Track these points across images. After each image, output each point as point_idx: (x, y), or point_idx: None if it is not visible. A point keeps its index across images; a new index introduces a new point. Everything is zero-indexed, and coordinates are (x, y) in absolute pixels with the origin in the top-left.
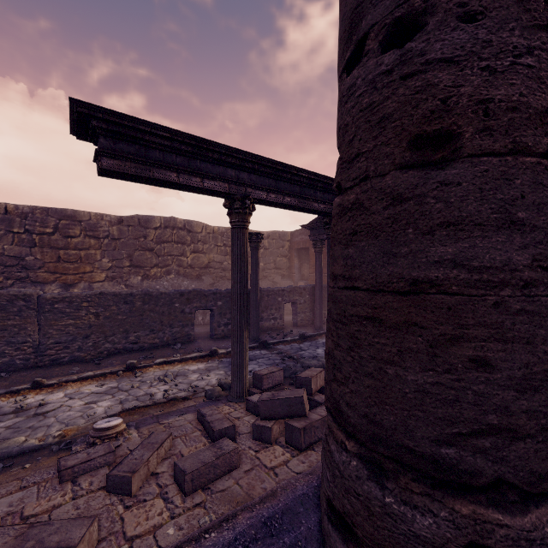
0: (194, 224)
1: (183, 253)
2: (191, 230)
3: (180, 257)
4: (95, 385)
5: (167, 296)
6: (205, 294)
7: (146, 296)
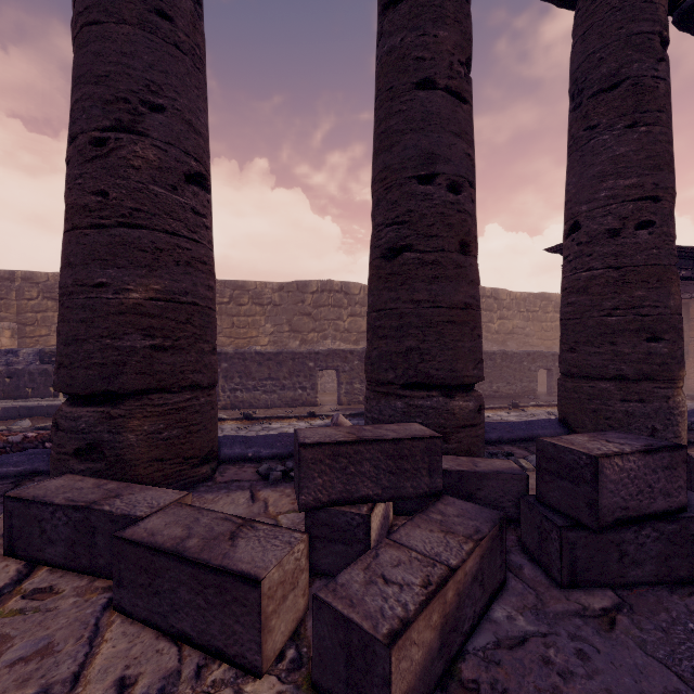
0: (500, 292)
1: (491, 320)
2: (497, 298)
3: (488, 324)
4: (504, 412)
5: (518, 356)
6: (545, 355)
7: (504, 355)
